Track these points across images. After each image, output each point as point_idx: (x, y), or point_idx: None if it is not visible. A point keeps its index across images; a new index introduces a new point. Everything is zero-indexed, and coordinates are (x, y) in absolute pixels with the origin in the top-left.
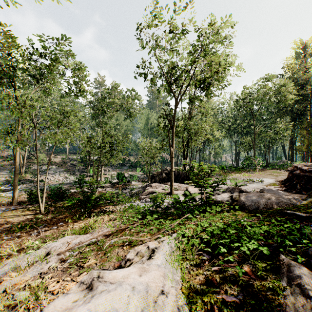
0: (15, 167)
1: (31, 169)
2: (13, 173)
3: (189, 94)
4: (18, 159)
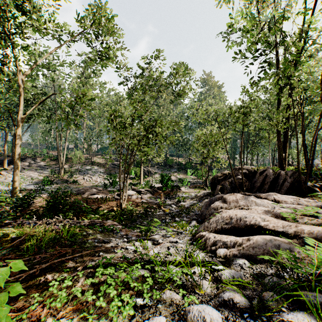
0: (14, 159)
1: (72, 169)
2: (51, 172)
3: None
4: (18, 148)
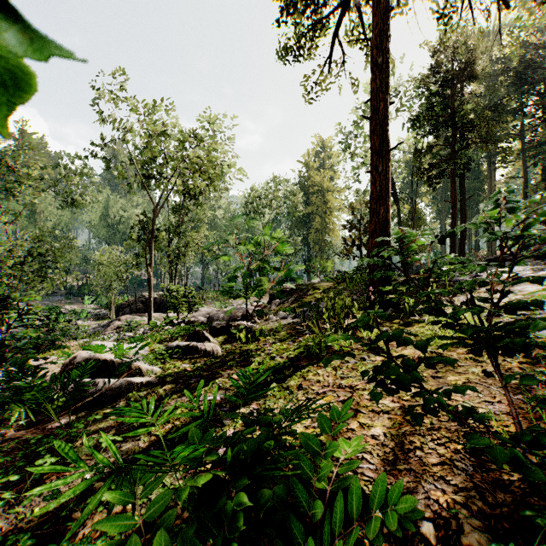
0: None
1: None
2: None
3: (175, 201)
4: None
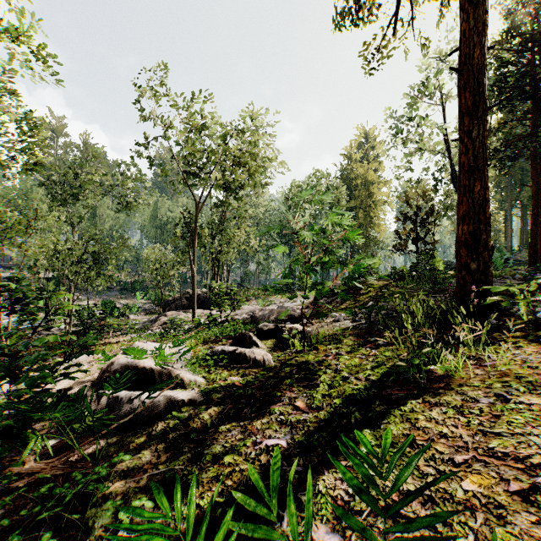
0: None
1: None
2: None
3: (217, 198)
4: None
